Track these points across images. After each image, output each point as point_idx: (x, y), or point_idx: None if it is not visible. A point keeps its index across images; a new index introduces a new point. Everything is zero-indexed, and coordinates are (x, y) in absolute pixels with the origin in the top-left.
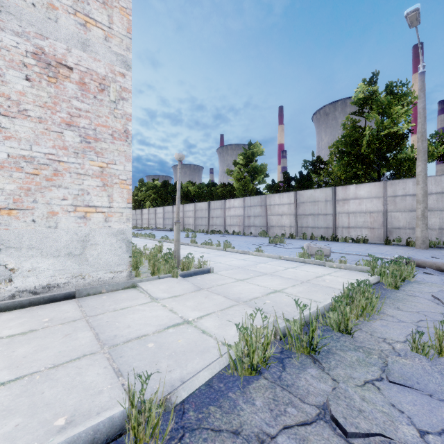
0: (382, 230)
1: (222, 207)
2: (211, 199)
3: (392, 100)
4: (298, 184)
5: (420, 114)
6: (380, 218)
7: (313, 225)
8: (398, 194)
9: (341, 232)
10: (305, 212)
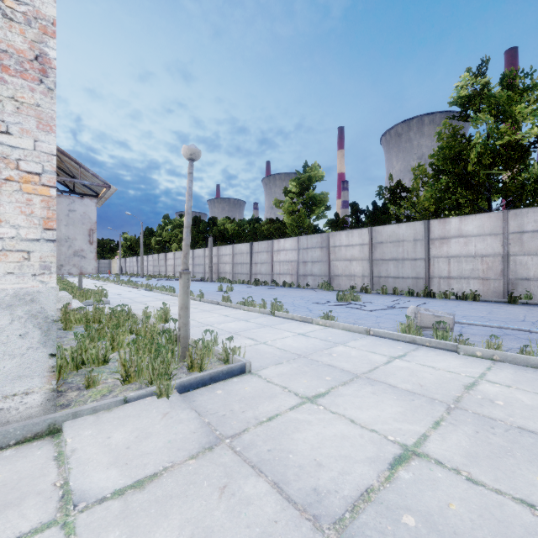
0: (501, 282)
1: (268, 250)
2: (255, 240)
3: (513, 94)
4: (371, 218)
5: None
6: (498, 265)
7: (395, 274)
8: (526, 229)
9: (438, 284)
10: (384, 256)
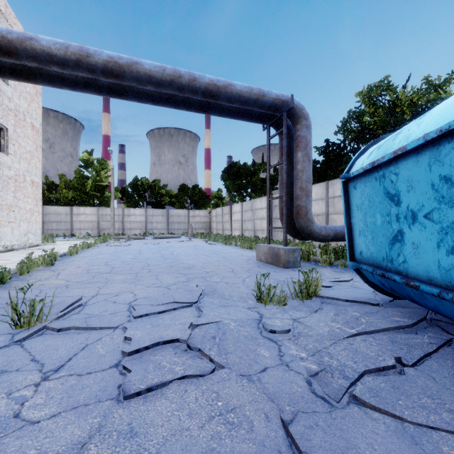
0: (97, 230)
1: None
2: None
3: (101, 169)
4: None
5: (112, 184)
6: (96, 225)
7: (57, 228)
8: (104, 214)
9: (76, 231)
10: (51, 220)
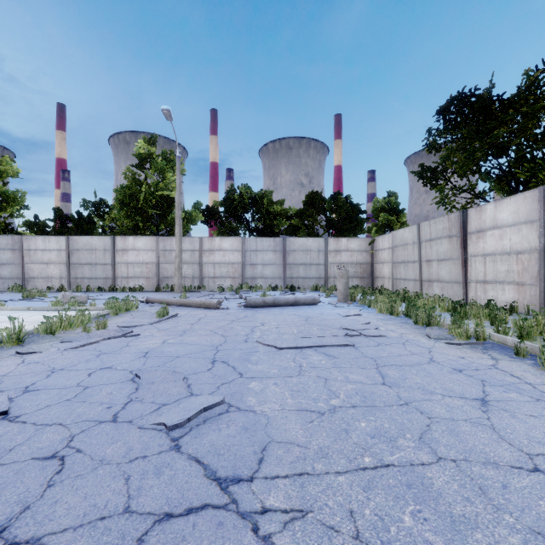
0: (156, 279)
1: None
2: None
3: (165, 166)
4: (77, 226)
5: (178, 188)
6: (154, 269)
7: (90, 275)
8: (167, 249)
9: (121, 282)
10: (81, 261)
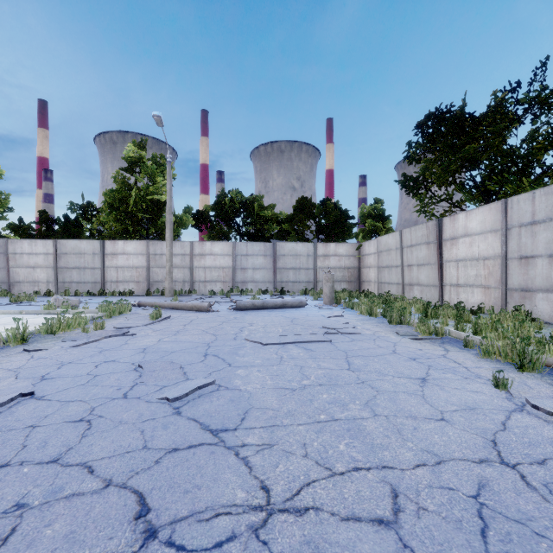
0: (146, 284)
1: None
2: None
3: (155, 171)
4: (63, 229)
5: (168, 193)
6: (145, 273)
7: (79, 279)
8: (158, 253)
9: (110, 286)
10: (69, 265)
